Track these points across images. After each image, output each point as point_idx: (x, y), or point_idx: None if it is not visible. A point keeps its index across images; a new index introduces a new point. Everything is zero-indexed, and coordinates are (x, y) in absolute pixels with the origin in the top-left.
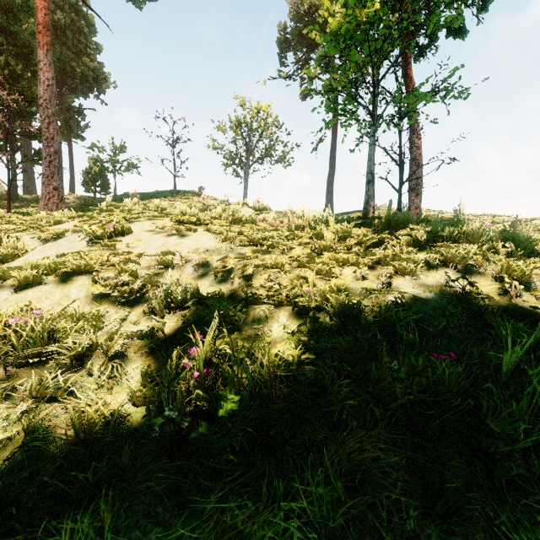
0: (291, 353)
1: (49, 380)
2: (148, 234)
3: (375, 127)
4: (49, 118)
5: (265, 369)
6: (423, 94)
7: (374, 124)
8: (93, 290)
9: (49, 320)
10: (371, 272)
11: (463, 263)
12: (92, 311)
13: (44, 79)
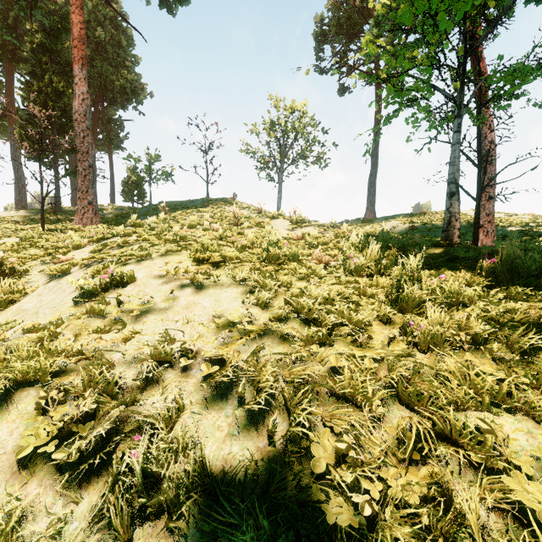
0: None
1: None
2: (156, 282)
3: (460, 120)
4: (84, 132)
5: None
6: (528, 70)
7: (459, 115)
8: (25, 441)
9: None
10: None
11: None
12: None
13: (79, 93)
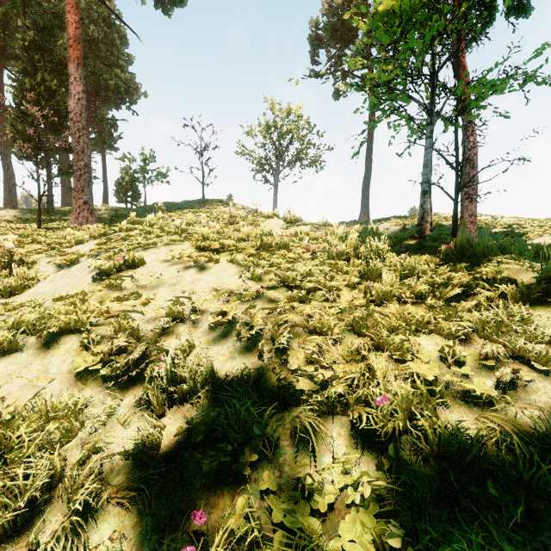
0: None
1: None
2: (163, 265)
3: (432, 127)
4: (79, 132)
5: None
6: (492, 83)
7: (431, 123)
8: (77, 364)
9: (7, 421)
10: (466, 349)
11: None
12: (68, 403)
13: (74, 93)
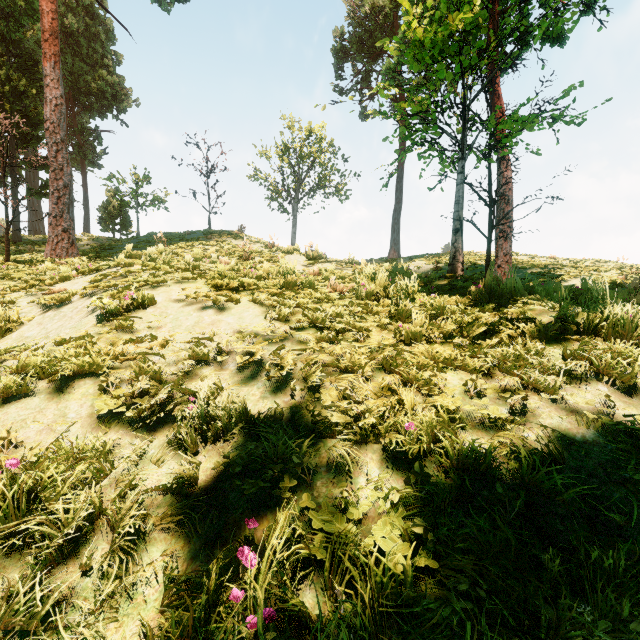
0: (397, 553)
1: (20, 597)
2: (177, 305)
3: (464, 162)
4: (57, 145)
5: (366, 613)
6: (523, 119)
7: (463, 157)
8: (99, 407)
9: (33, 463)
10: (487, 383)
11: (627, 379)
12: (96, 445)
13: (51, 98)
